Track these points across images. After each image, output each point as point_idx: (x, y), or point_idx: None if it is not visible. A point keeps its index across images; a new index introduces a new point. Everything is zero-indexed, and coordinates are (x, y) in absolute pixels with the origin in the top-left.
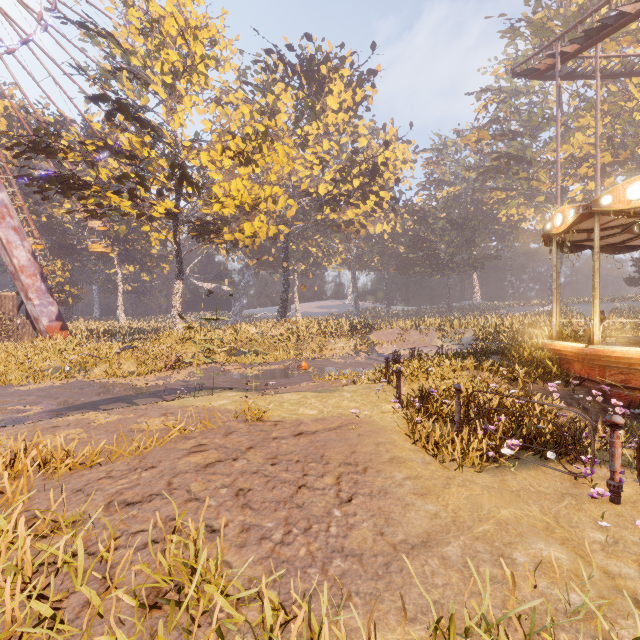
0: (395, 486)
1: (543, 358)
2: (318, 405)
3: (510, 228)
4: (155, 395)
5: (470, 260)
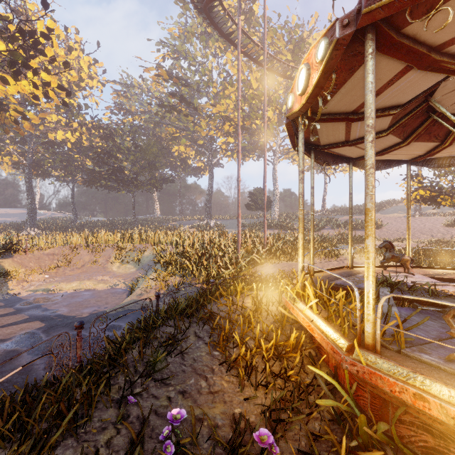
0: None
1: (289, 344)
2: None
3: (181, 161)
4: None
5: (152, 180)
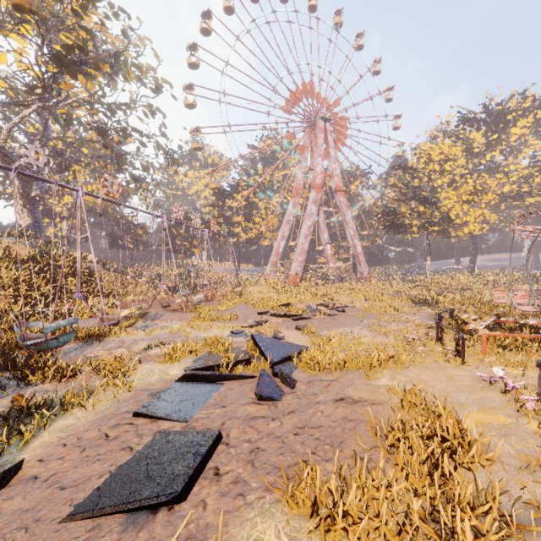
0: None
1: None
2: None
3: None
4: None
5: None
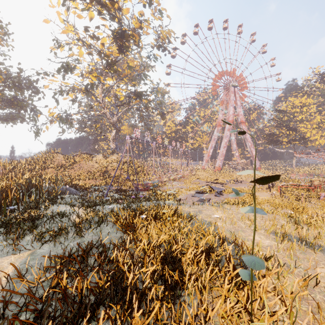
0: None
1: None
2: None
3: None
4: None
5: None
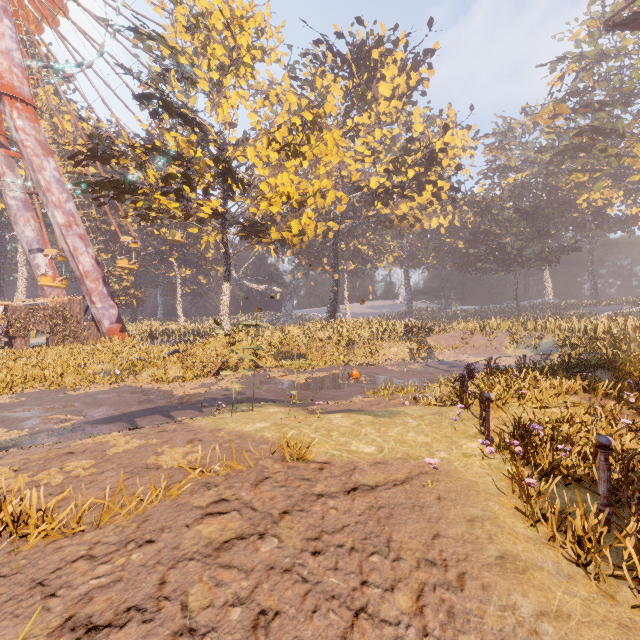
0: (525, 634)
1: None
2: (376, 437)
3: (592, 215)
4: (194, 406)
5: (543, 253)
